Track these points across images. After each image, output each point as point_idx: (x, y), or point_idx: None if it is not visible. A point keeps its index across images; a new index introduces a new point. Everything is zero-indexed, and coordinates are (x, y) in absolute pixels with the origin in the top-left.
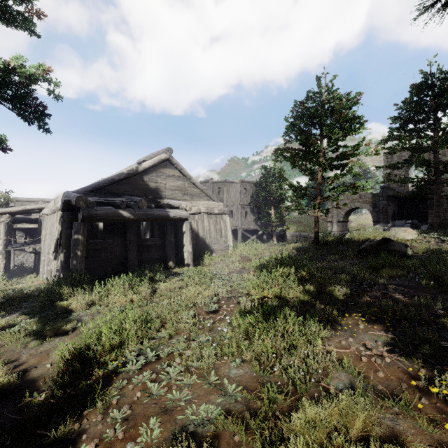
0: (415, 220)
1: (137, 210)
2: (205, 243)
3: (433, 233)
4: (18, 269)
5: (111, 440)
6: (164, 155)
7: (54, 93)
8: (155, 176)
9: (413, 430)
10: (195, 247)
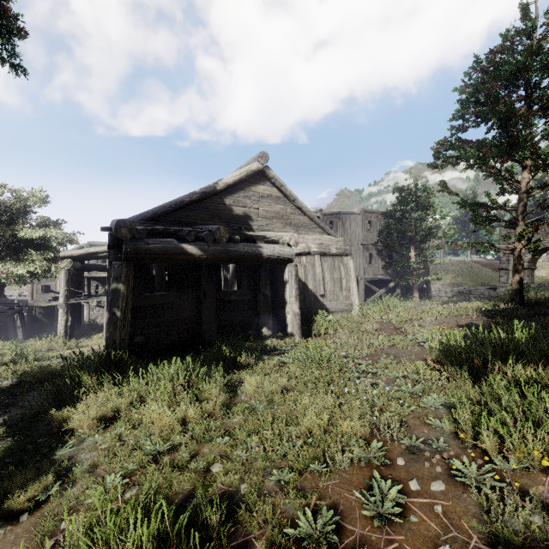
0: None
1: (212, 244)
2: (317, 299)
3: None
4: (89, 326)
5: None
6: (255, 163)
7: None
8: (243, 196)
9: None
10: (302, 305)
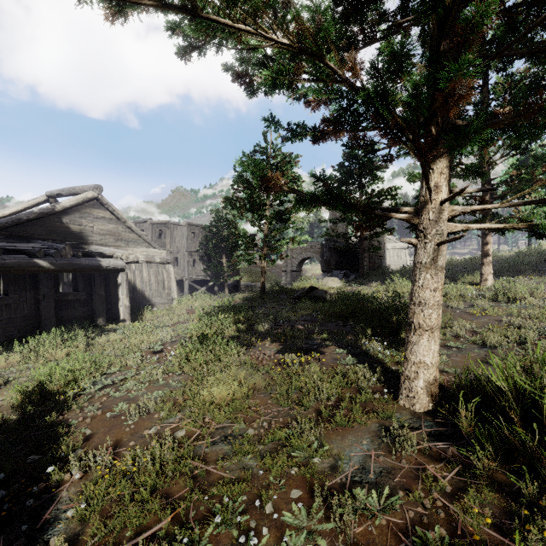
0: (347, 271)
1: (59, 259)
2: (144, 296)
3: (354, 282)
4: None
5: (93, 416)
6: (91, 193)
7: None
8: (79, 217)
9: (267, 377)
10: (132, 301)
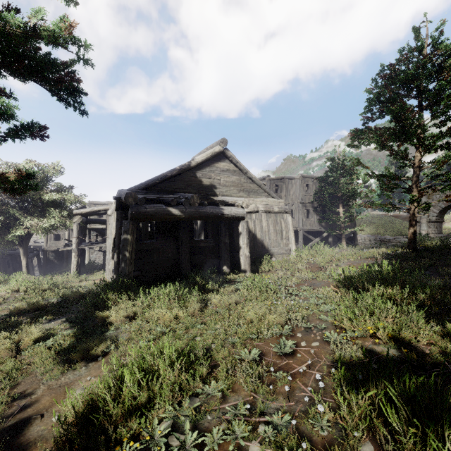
0: None
1: (188, 207)
2: (263, 245)
3: None
4: (91, 266)
5: None
6: (218, 147)
7: (83, 58)
8: (209, 171)
9: None
10: (252, 250)
